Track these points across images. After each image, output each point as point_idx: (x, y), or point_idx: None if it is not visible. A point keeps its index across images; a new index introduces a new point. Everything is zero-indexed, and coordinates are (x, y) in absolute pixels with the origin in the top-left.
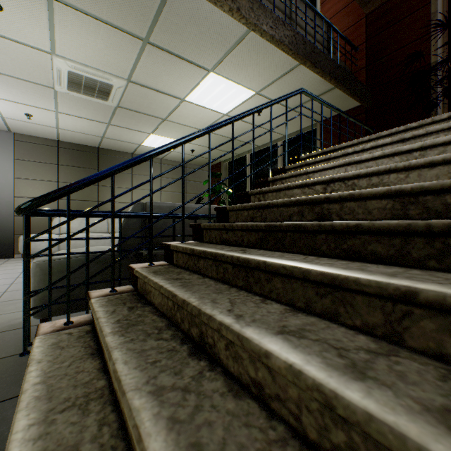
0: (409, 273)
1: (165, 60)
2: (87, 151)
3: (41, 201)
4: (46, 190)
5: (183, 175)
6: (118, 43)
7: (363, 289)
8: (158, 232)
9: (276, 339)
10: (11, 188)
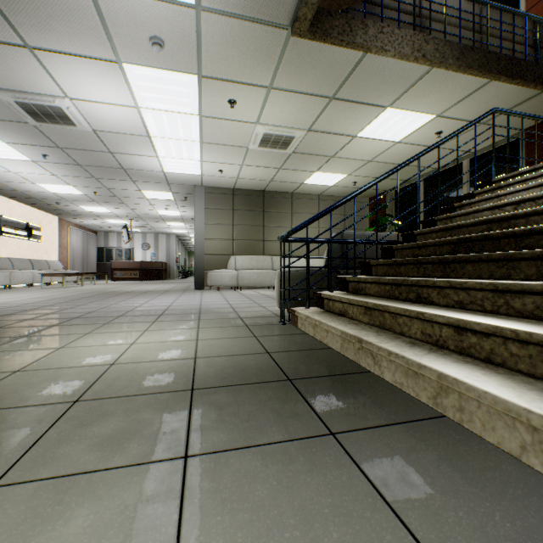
0: None
1: (345, 108)
2: (254, 195)
3: (295, 230)
4: (225, 232)
5: (377, 208)
6: (308, 105)
7: (523, 256)
8: (352, 255)
9: (469, 280)
10: (202, 232)
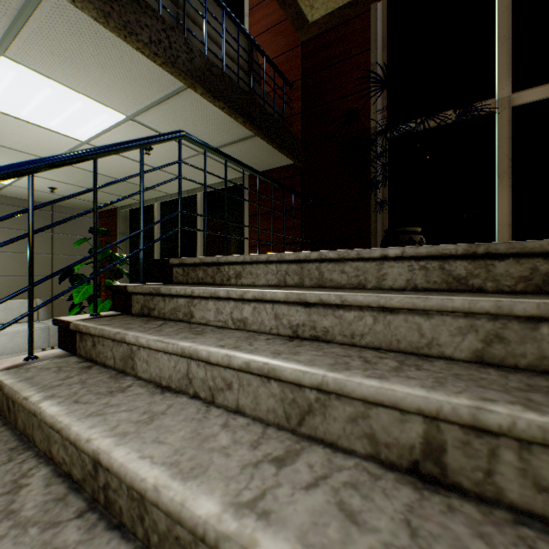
0: None
1: None
2: None
3: None
4: None
5: None
6: None
7: None
8: None
9: None
10: None
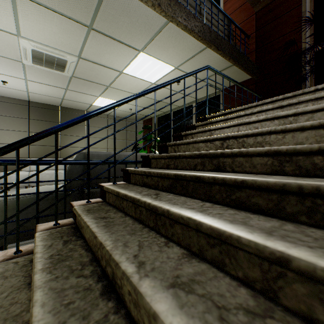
0: (284, 228)
1: (106, 43)
2: (51, 109)
3: None
4: (19, 138)
5: (115, 132)
6: (68, 28)
7: (244, 248)
8: (97, 174)
9: (167, 295)
10: None
